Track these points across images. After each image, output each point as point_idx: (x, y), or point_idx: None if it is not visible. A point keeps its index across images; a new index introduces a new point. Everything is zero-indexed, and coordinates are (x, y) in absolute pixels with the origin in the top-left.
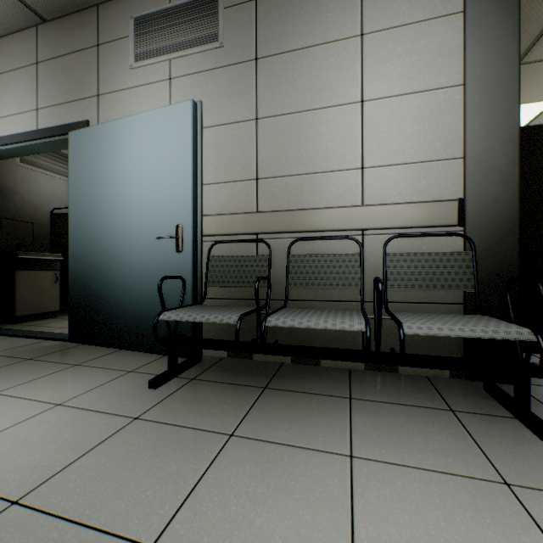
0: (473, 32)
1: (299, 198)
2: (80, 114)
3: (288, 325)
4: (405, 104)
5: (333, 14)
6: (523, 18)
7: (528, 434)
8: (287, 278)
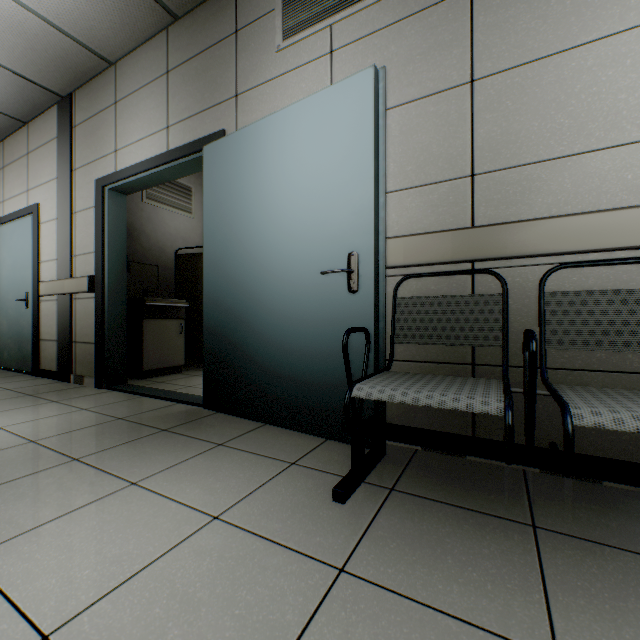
0: None
1: (553, 197)
2: (214, 123)
3: (632, 428)
4: None
5: None
6: None
7: None
8: (541, 332)
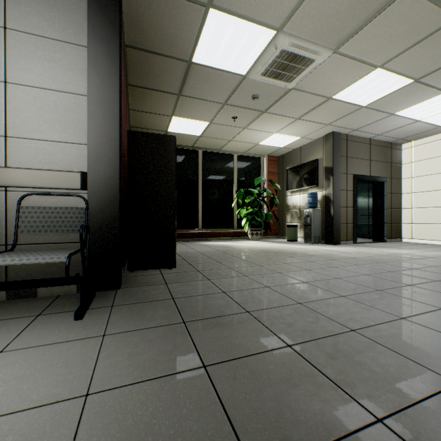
0: (93, 64)
1: None
2: None
3: None
4: (45, 96)
5: None
6: (170, 68)
7: (72, 318)
8: None
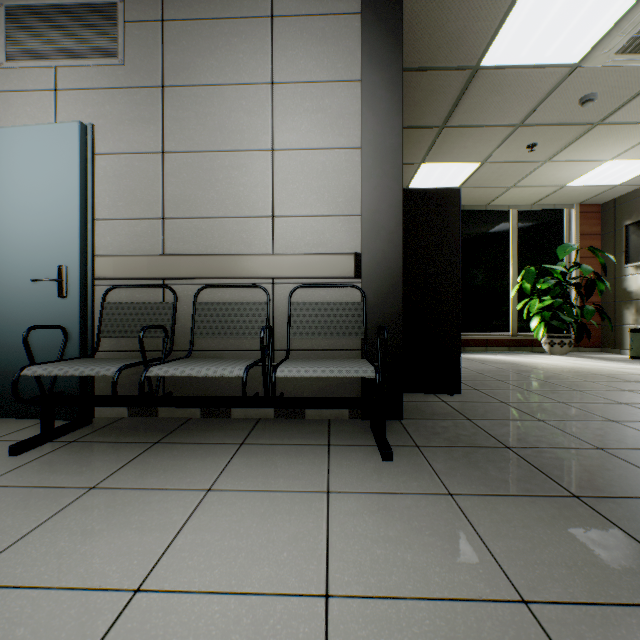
0: (368, 102)
1: (209, 242)
2: None
3: (170, 374)
4: (312, 159)
5: (245, 56)
6: (439, 87)
7: (375, 456)
8: (192, 327)
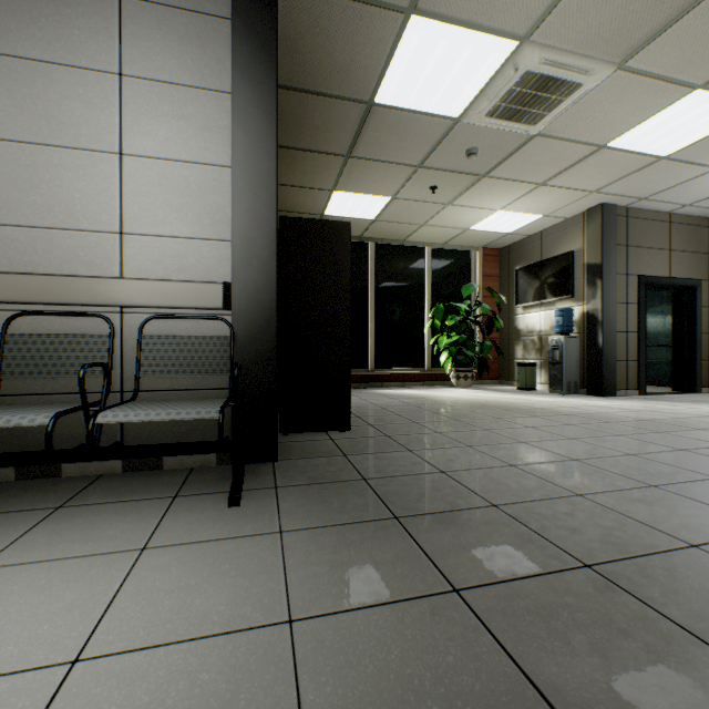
0: (239, 118)
1: (30, 257)
2: None
3: None
4: (173, 171)
5: (83, 34)
6: (337, 115)
7: (224, 503)
8: None
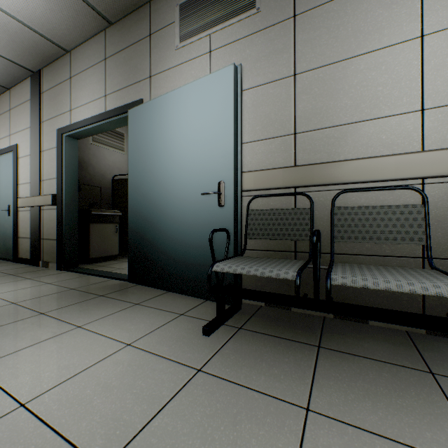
0: None
1: (341, 148)
2: (136, 94)
3: (360, 285)
4: None
5: None
6: None
7: None
8: (332, 231)
